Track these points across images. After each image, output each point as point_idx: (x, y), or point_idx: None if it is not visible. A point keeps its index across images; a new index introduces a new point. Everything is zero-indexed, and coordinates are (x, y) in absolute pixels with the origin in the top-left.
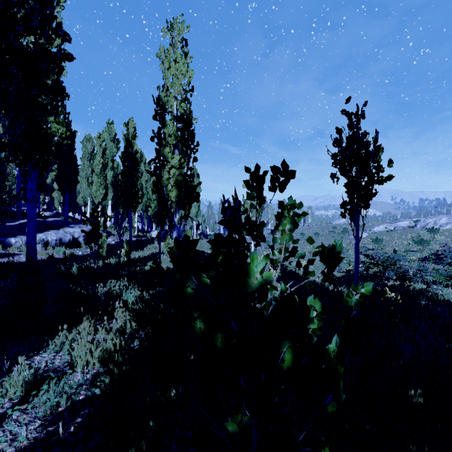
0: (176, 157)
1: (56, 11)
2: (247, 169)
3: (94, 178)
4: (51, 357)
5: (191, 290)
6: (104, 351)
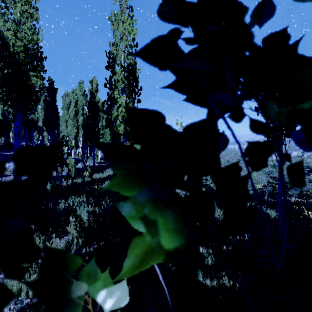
0: (123, 98)
1: None
2: None
3: (69, 121)
4: None
5: None
6: None
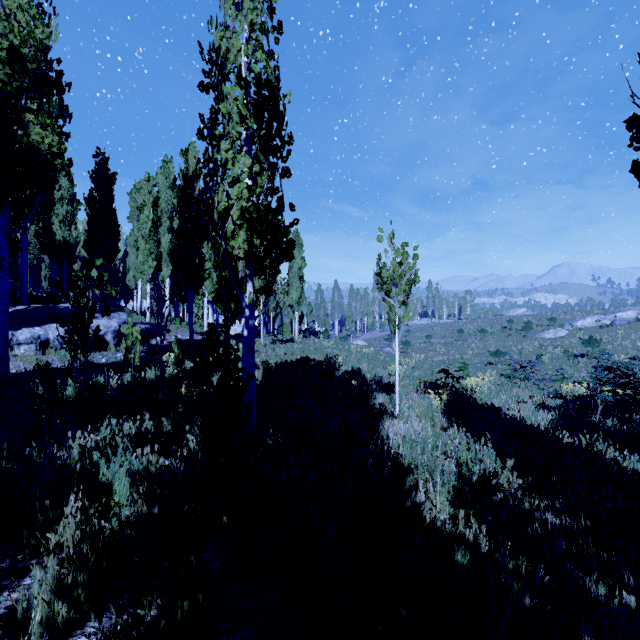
0: (244, 160)
1: None
2: None
3: (141, 243)
4: None
5: None
6: None
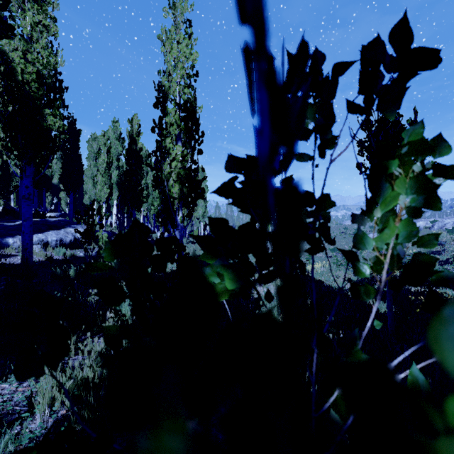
0: (179, 148)
1: None
2: None
3: (99, 177)
4: (11, 389)
5: None
6: (78, 382)
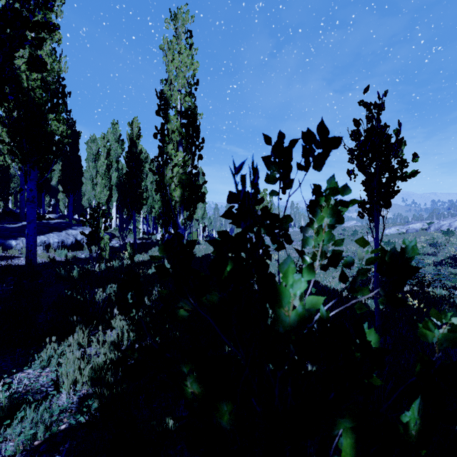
0: (180, 154)
1: (56, 5)
2: (266, 139)
3: (99, 179)
4: (36, 374)
5: (184, 313)
6: (96, 367)
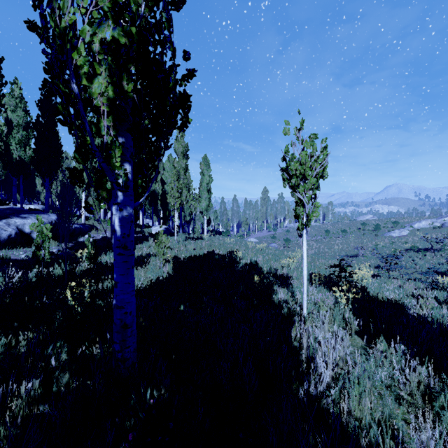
0: None
1: None
2: None
3: None
4: None
5: None
6: None
